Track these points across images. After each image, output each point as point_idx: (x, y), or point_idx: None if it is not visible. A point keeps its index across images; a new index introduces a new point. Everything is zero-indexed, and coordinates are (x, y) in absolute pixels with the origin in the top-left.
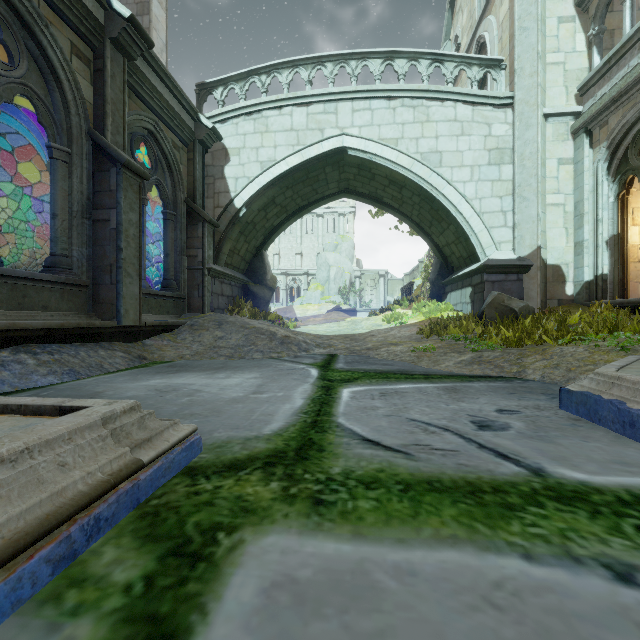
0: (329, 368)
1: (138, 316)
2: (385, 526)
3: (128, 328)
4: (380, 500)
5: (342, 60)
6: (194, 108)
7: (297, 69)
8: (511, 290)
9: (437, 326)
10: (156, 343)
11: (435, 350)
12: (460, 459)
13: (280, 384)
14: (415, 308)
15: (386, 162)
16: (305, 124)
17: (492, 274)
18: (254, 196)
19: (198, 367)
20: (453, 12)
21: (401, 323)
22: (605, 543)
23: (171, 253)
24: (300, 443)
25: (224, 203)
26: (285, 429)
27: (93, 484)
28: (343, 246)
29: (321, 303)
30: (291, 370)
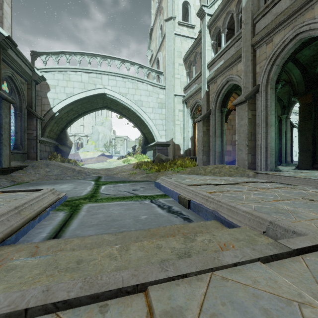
0: (98, 181)
1: (9, 163)
2: (107, 202)
3: (4, 168)
4: (107, 200)
5: (104, 57)
6: (32, 66)
7: (84, 56)
8: (164, 152)
9: (139, 165)
10: (17, 175)
11: (136, 173)
12: (124, 195)
13: (82, 186)
14: (135, 157)
15: (122, 101)
16: (88, 81)
17: (158, 146)
18: (63, 108)
19: (45, 183)
20: (151, 39)
21: (129, 163)
22: (137, 199)
23: (19, 132)
24: (91, 196)
25: (47, 109)
26: (87, 194)
27: (55, 199)
28: (106, 123)
29: (94, 151)
30: (84, 182)
